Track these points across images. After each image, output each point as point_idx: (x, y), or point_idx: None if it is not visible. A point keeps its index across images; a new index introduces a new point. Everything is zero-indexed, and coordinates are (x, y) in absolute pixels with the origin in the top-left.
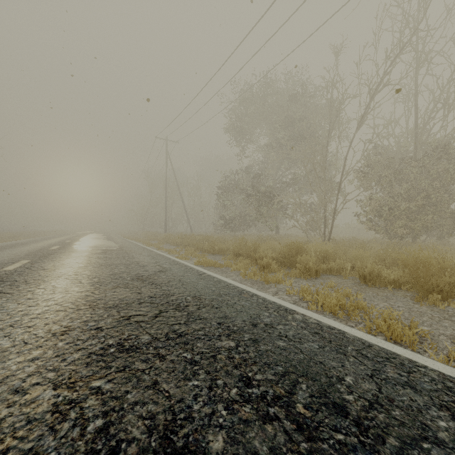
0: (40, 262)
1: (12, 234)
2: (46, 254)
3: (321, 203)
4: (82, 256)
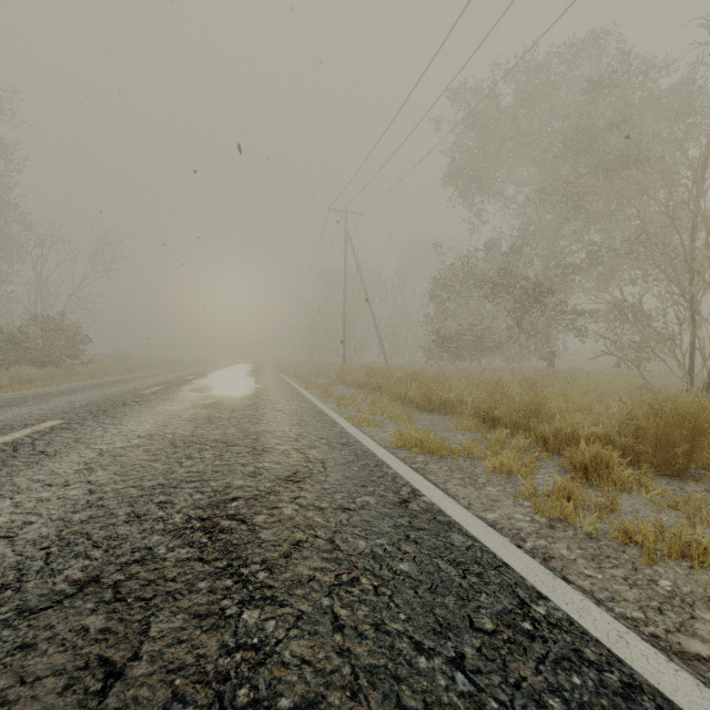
0: (70, 428)
1: (131, 365)
2: (117, 404)
3: (683, 299)
4: (167, 412)
